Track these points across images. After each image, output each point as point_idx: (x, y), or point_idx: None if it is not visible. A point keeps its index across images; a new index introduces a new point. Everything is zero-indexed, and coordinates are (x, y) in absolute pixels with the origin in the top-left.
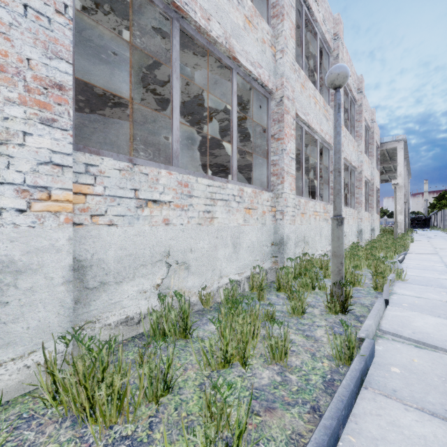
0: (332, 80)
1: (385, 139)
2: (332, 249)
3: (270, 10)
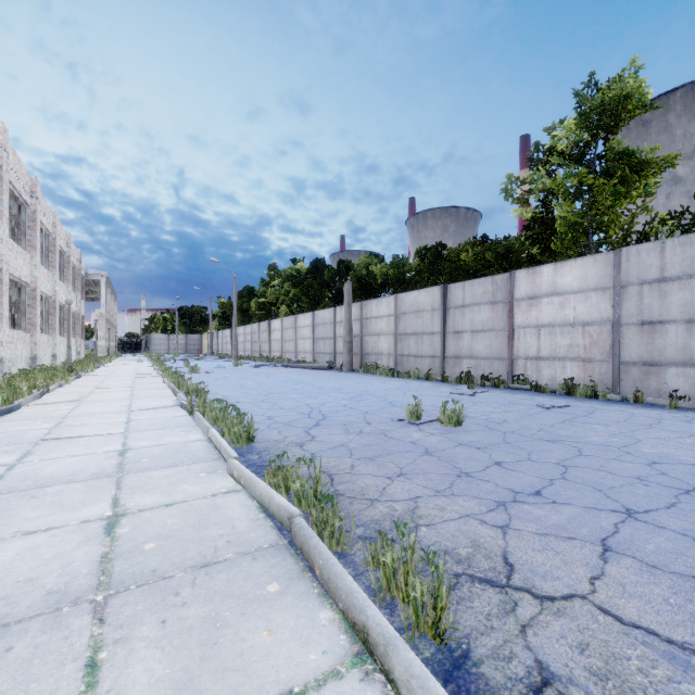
0: (68, 303)
1: (91, 271)
2: (68, 357)
3: (27, 241)
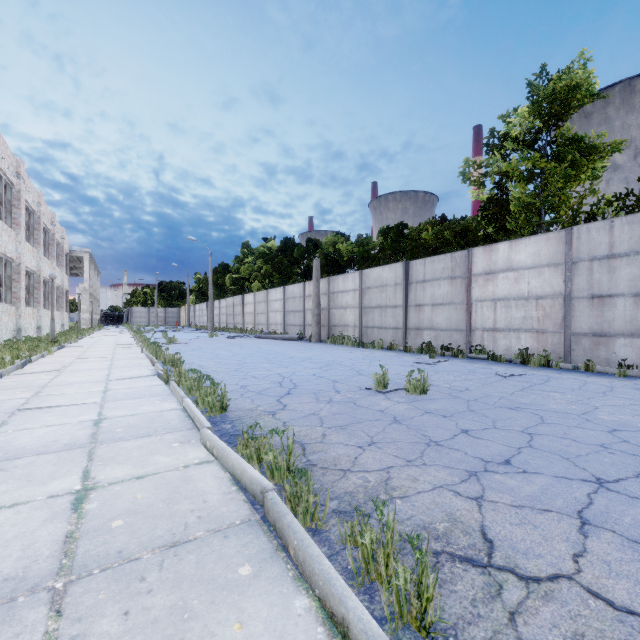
0: (52, 278)
1: (75, 248)
2: (52, 329)
3: (13, 219)
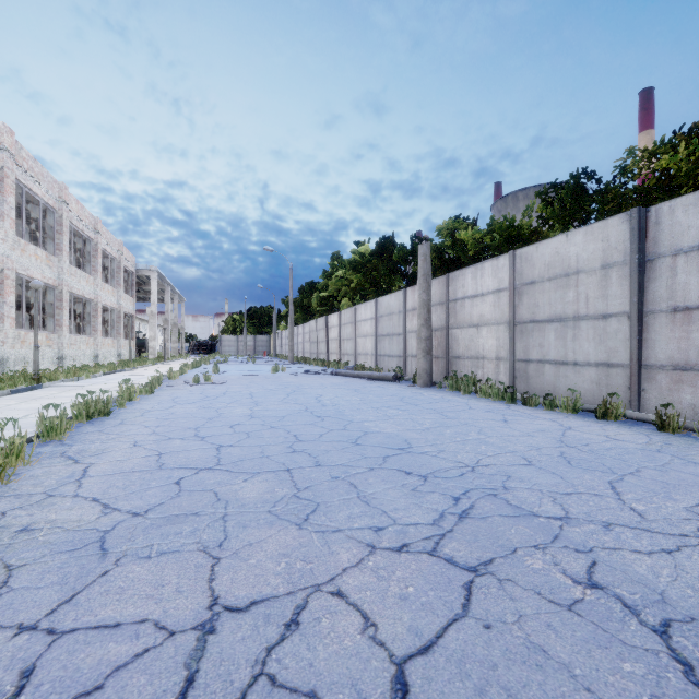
0: (33, 287)
1: (141, 266)
2: (34, 360)
3: None
